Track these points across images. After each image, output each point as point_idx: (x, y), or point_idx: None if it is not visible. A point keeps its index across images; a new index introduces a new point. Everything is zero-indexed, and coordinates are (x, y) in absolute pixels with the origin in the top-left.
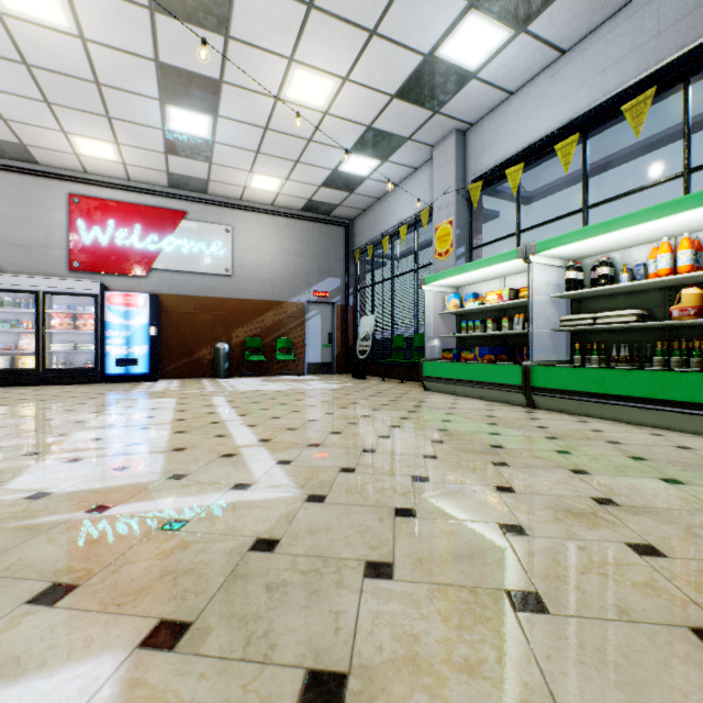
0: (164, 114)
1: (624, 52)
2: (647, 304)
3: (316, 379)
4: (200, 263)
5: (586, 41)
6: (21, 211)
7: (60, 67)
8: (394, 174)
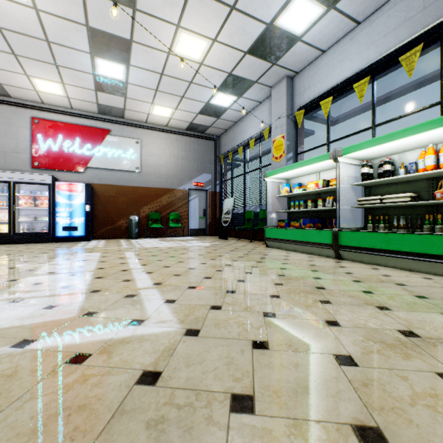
0: (93, 63)
1: (400, 22)
2: (416, 190)
3: (195, 239)
4: (119, 163)
5: (374, 15)
6: None
7: (22, 29)
8: (246, 105)
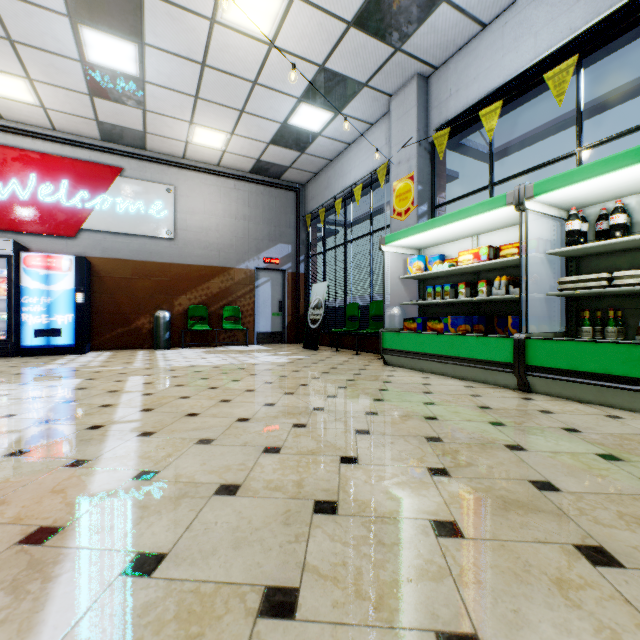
0: (78, 39)
1: None
2: None
3: (265, 350)
4: (138, 224)
5: None
6: None
7: None
8: (348, 130)
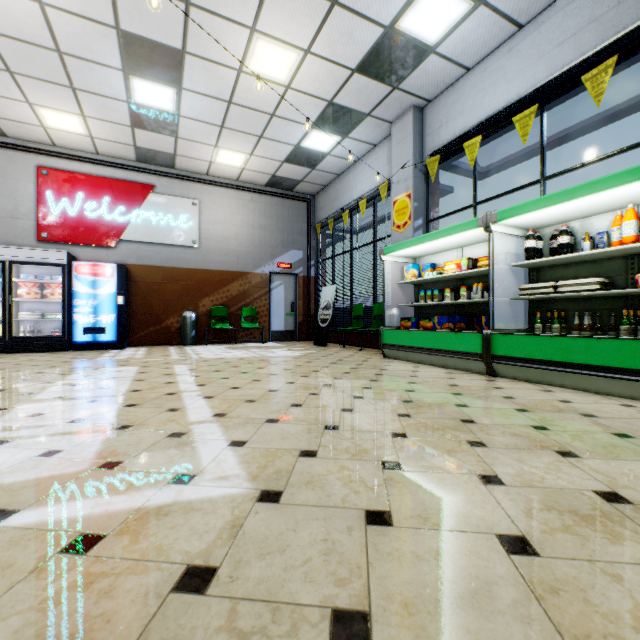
0: (128, 86)
1: (582, 23)
2: (608, 273)
3: (280, 346)
4: (167, 234)
5: (543, 15)
6: None
7: (20, 33)
8: (354, 150)
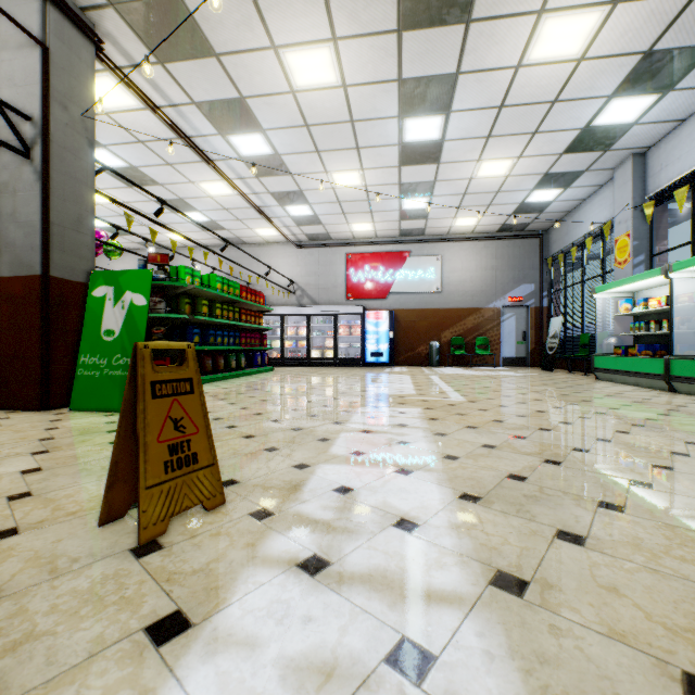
0: (400, 203)
1: None
2: None
3: (507, 370)
4: (419, 285)
5: None
6: (324, 268)
7: (353, 199)
8: (580, 193)
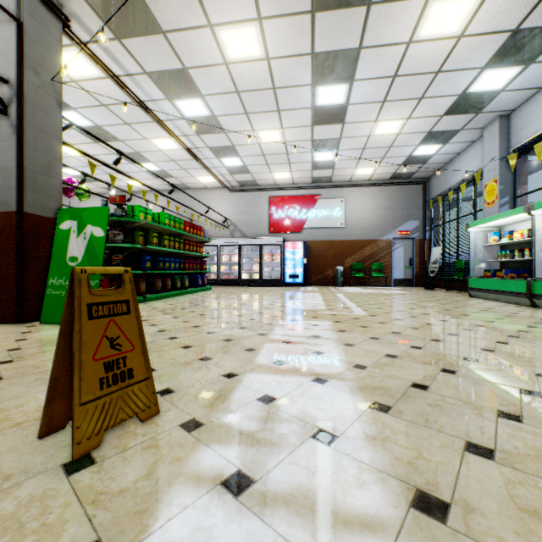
0: (312, 156)
1: None
2: None
3: (397, 289)
4: (327, 221)
5: None
6: (252, 208)
7: (275, 152)
8: (455, 148)
